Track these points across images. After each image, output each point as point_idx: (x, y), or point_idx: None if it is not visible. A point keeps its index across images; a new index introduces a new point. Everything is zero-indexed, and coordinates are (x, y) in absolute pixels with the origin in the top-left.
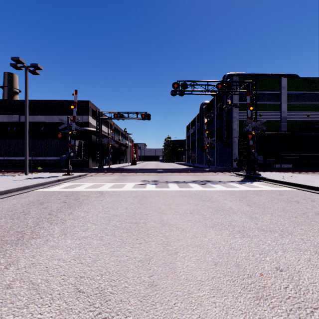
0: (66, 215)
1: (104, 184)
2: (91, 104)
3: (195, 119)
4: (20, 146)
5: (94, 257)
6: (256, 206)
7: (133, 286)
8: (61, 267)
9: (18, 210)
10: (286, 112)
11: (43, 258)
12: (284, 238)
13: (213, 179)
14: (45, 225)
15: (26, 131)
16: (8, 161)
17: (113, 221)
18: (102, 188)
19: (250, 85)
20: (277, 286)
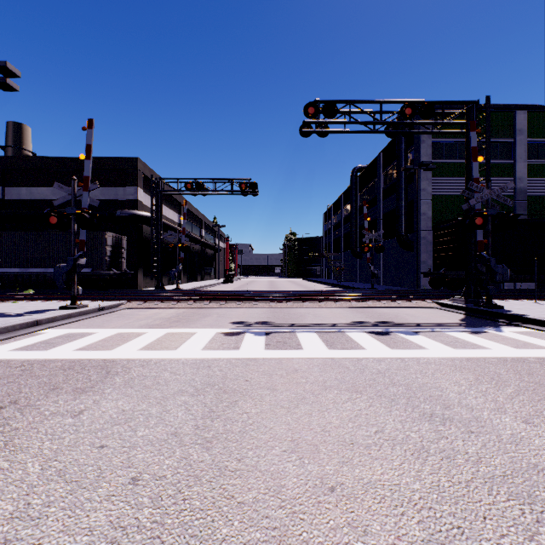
0: None
1: (142, 332)
2: (144, 165)
3: (340, 199)
4: None
5: None
6: None
7: None
8: None
9: None
10: (525, 180)
11: None
12: None
13: (397, 318)
14: None
15: None
16: None
17: None
18: (124, 350)
19: (474, 111)
20: None
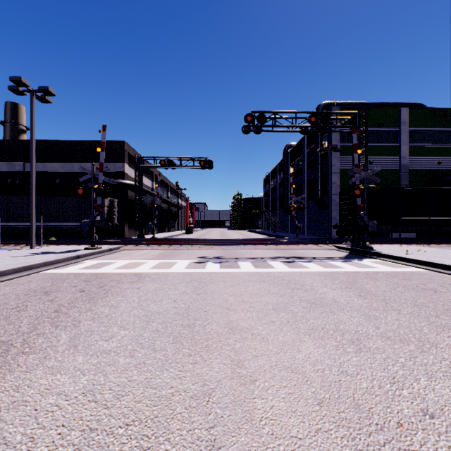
0: (81, 313)
1: (145, 262)
2: (128, 146)
3: (276, 168)
4: (24, 207)
5: (117, 390)
6: (373, 298)
7: (180, 450)
8: (59, 410)
9: (9, 303)
10: (407, 158)
11: (32, 392)
12: (426, 352)
13: (303, 255)
14: (46, 330)
15: (31, 184)
16: (7, 228)
17: (153, 322)
18: (141, 269)
19: (357, 119)
20: (431, 450)
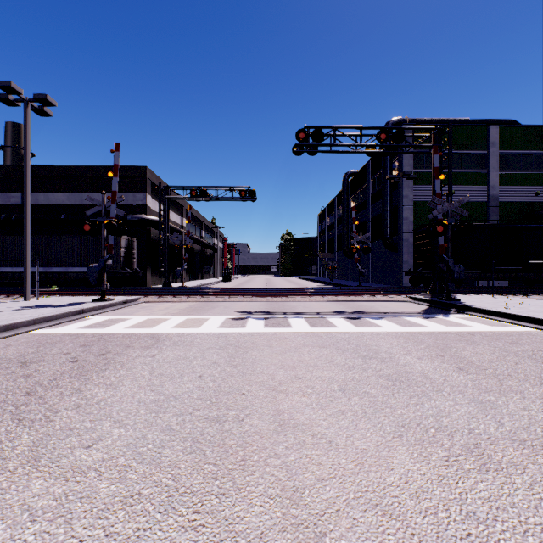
0: (63, 396)
1: (168, 318)
2: (151, 173)
3: (333, 201)
4: (21, 248)
5: None
6: (479, 371)
7: None
8: None
9: None
10: (497, 188)
11: None
12: None
13: (371, 309)
14: (1, 427)
15: (25, 219)
16: None
17: (165, 413)
18: (161, 328)
19: (439, 136)
20: None
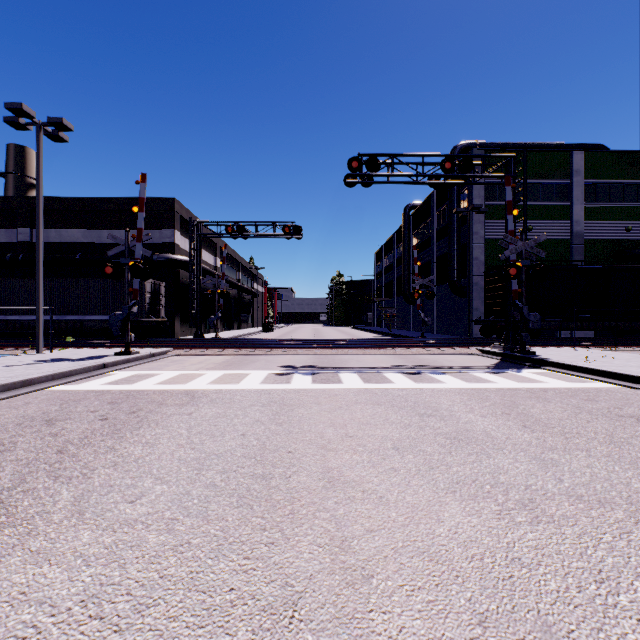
0: (98, 454)
1: (202, 373)
2: (180, 206)
3: (392, 238)
4: (30, 293)
5: (140, 596)
6: (546, 430)
7: None
8: (37, 636)
9: None
10: (582, 223)
11: None
12: None
13: (434, 363)
14: (38, 484)
15: (37, 260)
16: (5, 323)
17: (208, 470)
18: (195, 384)
19: (512, 165)
20: None
